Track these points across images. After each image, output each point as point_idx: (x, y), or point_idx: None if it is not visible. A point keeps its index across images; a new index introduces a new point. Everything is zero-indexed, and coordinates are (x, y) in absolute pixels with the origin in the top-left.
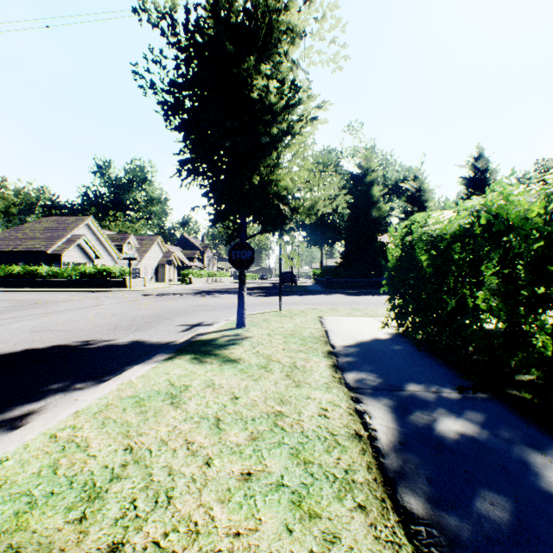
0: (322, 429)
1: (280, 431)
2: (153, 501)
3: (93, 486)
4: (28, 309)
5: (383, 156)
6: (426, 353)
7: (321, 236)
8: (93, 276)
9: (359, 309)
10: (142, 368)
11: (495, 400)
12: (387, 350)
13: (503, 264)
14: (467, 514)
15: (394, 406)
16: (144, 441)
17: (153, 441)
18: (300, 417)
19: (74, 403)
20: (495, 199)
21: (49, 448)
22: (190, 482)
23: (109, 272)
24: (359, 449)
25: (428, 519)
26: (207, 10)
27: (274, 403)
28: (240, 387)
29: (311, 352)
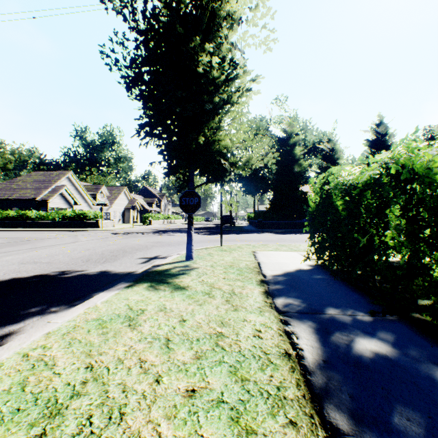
0: (257, 349)
1: (220, 350)
2: (107, 417)
3: (55, 402)
4: (18, 245)
5: (303, 123)
6: (341, 282)
7: (254, 186)
8: (72, 219)
9: (285, 245)
10: (106, 294)
11: (402, 322)
12: (309, 279)
13: (407, 208)
14: (388, 430)
15: (317, 328)
16: (103, 360)
17: (111, 360)
18: (237, 338)
19: (47, 325)
20: (400, 153)
21: (21, 367)
22: (141, 399)
23: (85, 215)
24: (289, 367)
25: (352, 435)
26: (162, 2)
27: (215, 325)
28: (187, 311)
29: (246, 281)
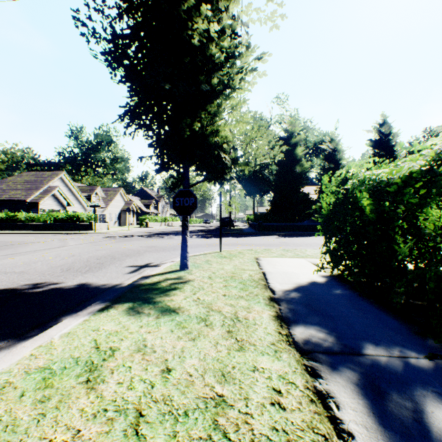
0: (280, 436)
1: (221, 441)
2: None
3: None
4: None
5: (304, 123)
6: (367, 300)
7: (254, 188)
8: (65, 221)
9: (290, 250)
10: (71, 322)
11: None
12: (327, 295)
13: None
14: None
15: (361, 383)
16: None
17: None
18: (247, 409)
19: None
20: None
21: None
22: None
23: (78, 217)
24: None
25: None
26: None
27: (214, 379)
28: (175, 351)
29: (252, 299)
